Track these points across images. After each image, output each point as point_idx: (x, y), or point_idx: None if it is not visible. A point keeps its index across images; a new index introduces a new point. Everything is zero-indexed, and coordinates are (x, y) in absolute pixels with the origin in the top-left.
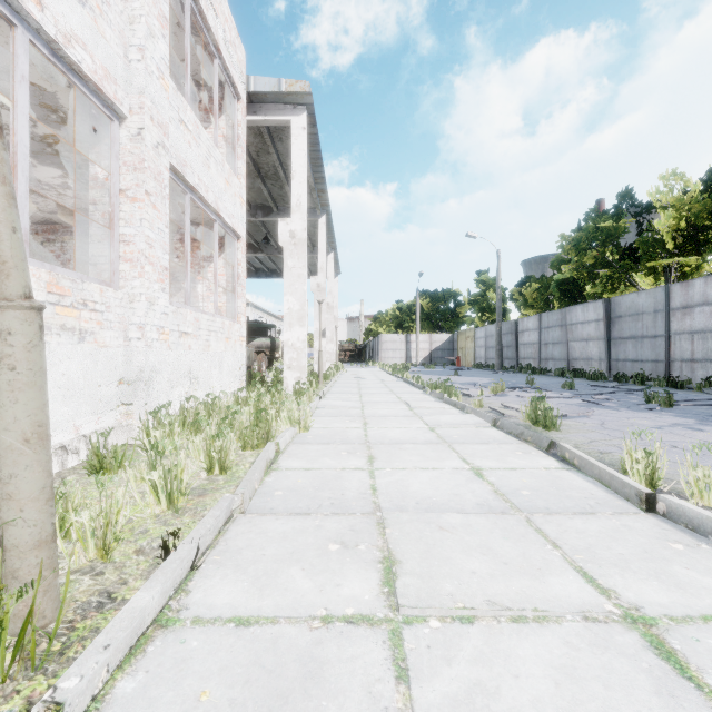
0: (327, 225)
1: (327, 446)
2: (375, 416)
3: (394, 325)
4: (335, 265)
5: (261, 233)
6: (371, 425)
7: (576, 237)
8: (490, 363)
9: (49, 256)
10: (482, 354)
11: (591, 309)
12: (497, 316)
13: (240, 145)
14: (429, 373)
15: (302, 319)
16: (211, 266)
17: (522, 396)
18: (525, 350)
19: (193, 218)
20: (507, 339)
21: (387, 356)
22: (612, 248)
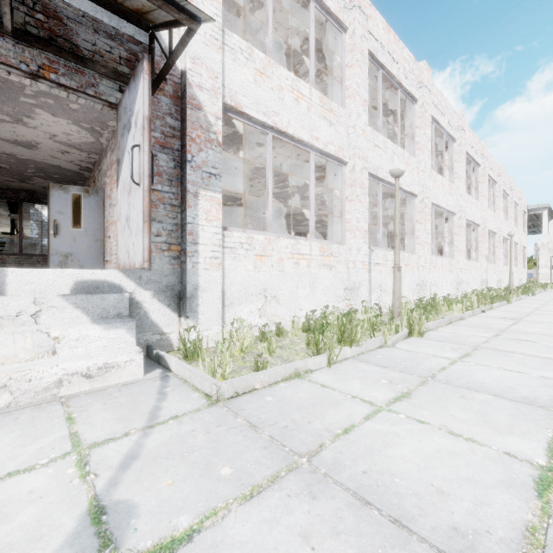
0: None
1: None
2: None
3: None
4: None
5: None
6: None
7: None
8: None
9: (469, 255)
10: None
11: None
12: None
13: (525, 224)
14: None
15: (546, 266)
16: None
17: None
18: None
19: None
20: None
21: None
22: None
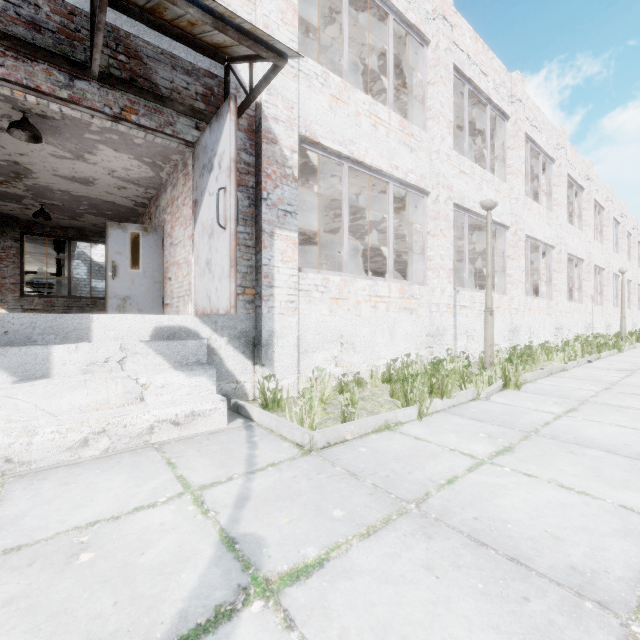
0: None
1: None
2: None
3: None
4: None
5: None
6: None
7: None
8: None
9: (570, 294)
10: None
11: None
12: None
13: None
14: None
15: None
16: None
17: None
18: None
19: None
20: None
21: None
22: None
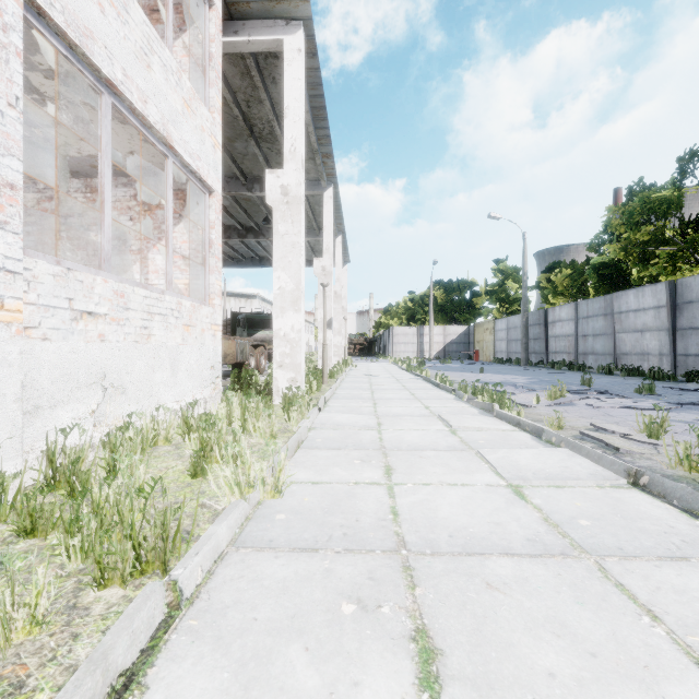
0: (334, 201)
1: (310, 564)
2: (402, 449)
3: (406, 317)
4: (343, 251)
5: (262, 214)
6: (398, 475)
7: (628, 209)
8: (512, 357)
9: None
10: (503, 347)
11: (648, 294)
12: (523, 305)
13: (213, 67)
14: (449, 369)
15: (297, 302)
16: (175, 230)
17: (598, 406)
18: (557, 344)
19: (146, 163)
20: (534, 331)
21: (399, 350)
22: (674, 221)
